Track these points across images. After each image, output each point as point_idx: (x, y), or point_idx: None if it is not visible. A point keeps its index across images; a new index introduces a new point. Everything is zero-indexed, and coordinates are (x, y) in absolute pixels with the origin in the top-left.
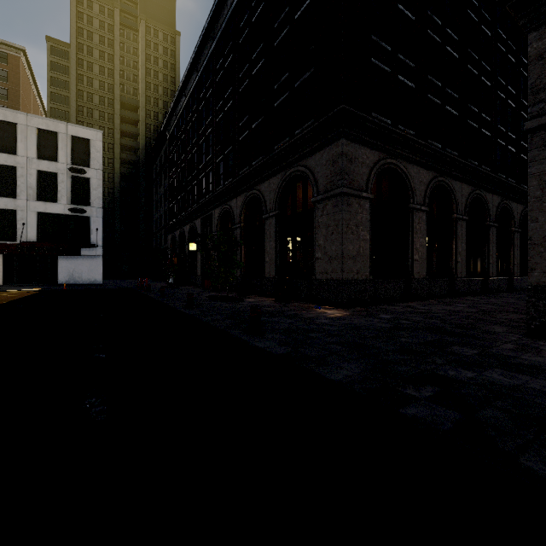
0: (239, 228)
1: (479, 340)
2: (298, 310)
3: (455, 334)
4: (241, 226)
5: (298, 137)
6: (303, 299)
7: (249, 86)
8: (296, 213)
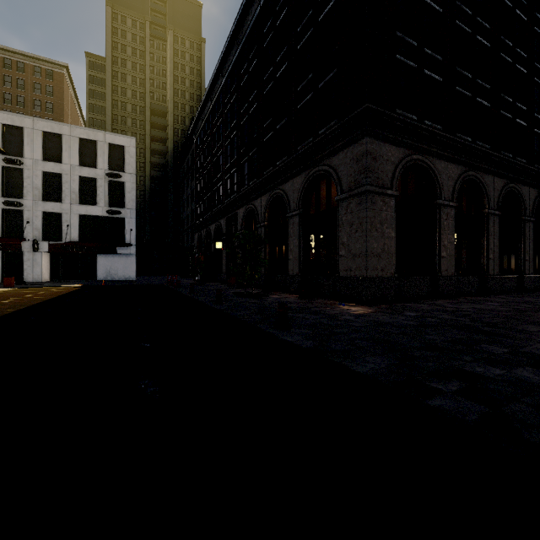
0: (263, 226)
1: (510, 339)
2: (322, 306)
3: (485, 333)
4: (265, 225)
5: (321, 137)
6: (326, 295)
7: (273, 89)
8: (319, 212)
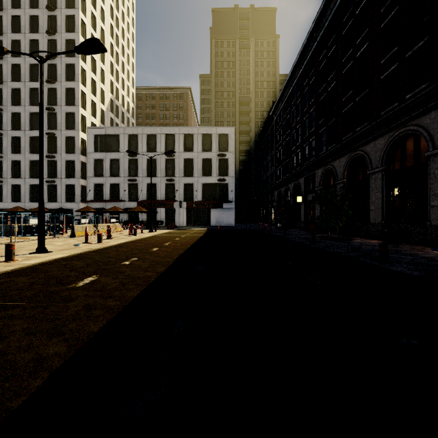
0: (342, 183)
1: None
2: (412, 250)
3: None
4: (344, 181)
5: (409, 102)
6: (414, 242)
7: (352, 67)
8: (405, 167)
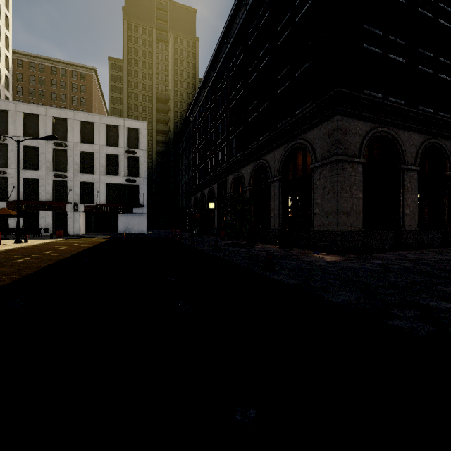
0: (248, 190)
1: None
2: (299, 255)
3: (442, 277)
4: (250, 188)
5: (298, 117)
6: (302, 246)
7: (257, 78)
8: (296, 177)
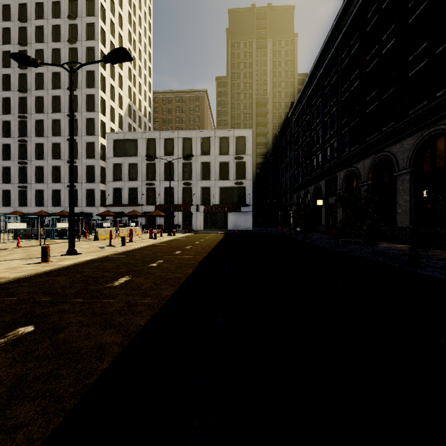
0: (366, 185)
1: None
2: (444, 255)
3: None
4: (369, 184)
5: (440, 100)
6: (445, 247)
7: (378, 65)
8: (436, 168)
